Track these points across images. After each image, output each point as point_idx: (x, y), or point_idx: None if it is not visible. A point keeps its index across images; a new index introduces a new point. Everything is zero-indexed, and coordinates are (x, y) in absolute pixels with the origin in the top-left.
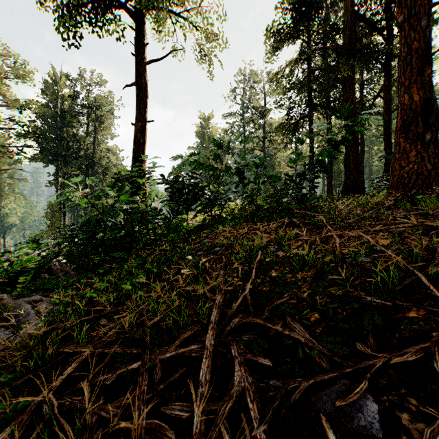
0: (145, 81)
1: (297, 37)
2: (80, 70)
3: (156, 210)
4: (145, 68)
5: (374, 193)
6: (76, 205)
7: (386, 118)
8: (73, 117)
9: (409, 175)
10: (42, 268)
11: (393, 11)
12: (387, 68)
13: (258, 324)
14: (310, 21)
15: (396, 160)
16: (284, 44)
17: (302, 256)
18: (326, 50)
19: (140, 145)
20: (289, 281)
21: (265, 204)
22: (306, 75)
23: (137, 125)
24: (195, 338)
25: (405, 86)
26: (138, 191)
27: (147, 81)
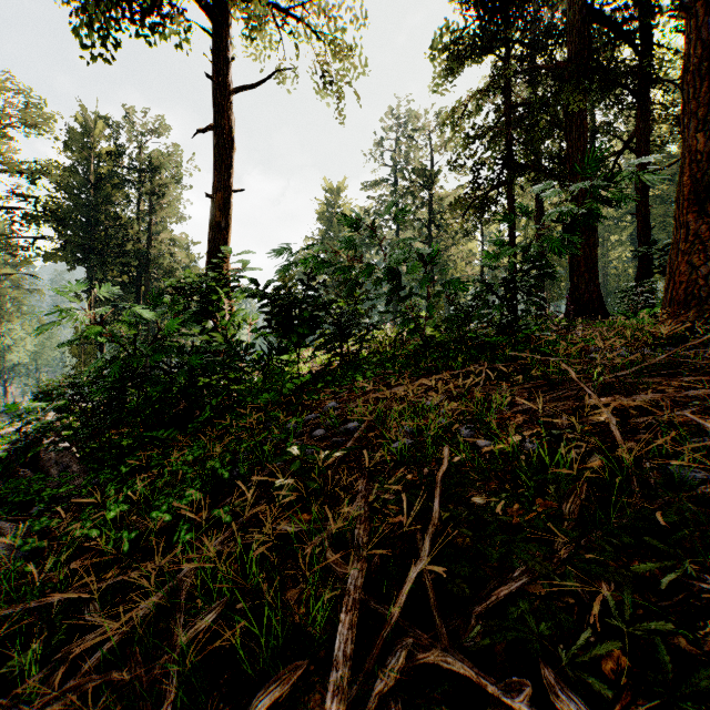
0: (228, 122)
1: (487, 49)
2: (127, 110)
3: (239, 346)
4: (230, 99)
5: (626, 314)
6: (77, 340)
7: (641, 185)
8: (116, 188)
9: (707, 281)
10: (24, 457)
11: (654, 1)
12: (643, 99)
13: (460, 672)
14: (510, 22)
15: (679, 254)
16: (465, 61)
17: (536, 454)
18: (538, 71)
19: (220, 232)
20: (517, 523)
21: (439, 333)
22: (504, 113)
23: (215, 198)
24: (295, 694)
25: (697, 119)
26: (213, 310)
27: (232, 121)
